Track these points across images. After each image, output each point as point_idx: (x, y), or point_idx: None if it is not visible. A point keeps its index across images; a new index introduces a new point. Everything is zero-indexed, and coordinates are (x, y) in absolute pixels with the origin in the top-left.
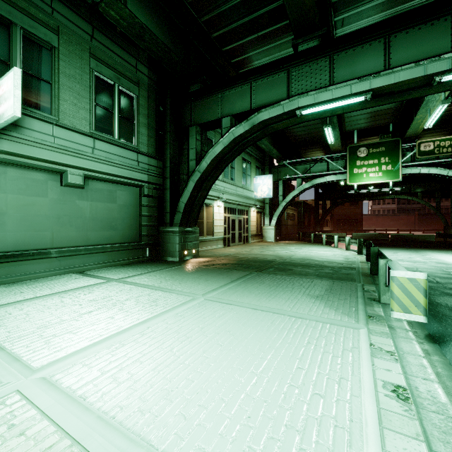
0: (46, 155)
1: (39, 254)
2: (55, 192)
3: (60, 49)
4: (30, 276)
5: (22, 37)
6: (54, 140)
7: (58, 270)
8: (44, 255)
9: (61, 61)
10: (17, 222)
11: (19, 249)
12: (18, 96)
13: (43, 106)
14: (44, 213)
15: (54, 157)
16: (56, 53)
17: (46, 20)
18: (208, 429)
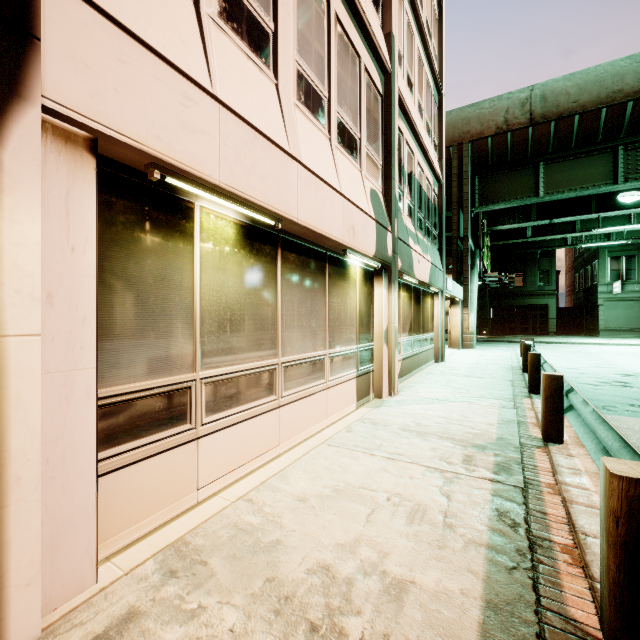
0: (633, 295)
1: (630, 330)
2: (637, 307)
3: (639, 254)
4: (627, 337)
5: (624, 259)
6: (636, 289)
7: (638, 336)
8: (632, 330)
9: (639, 258)
10: (623, 319)
11: (623, 328)
12: (620, 287)
13: (632, 278)
14: (633, 315)
15: (636, 295)
16: (637, 256)
17: (633, 247)
18: (633, 342)
